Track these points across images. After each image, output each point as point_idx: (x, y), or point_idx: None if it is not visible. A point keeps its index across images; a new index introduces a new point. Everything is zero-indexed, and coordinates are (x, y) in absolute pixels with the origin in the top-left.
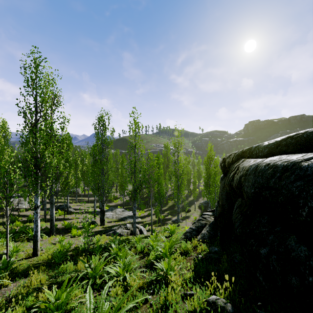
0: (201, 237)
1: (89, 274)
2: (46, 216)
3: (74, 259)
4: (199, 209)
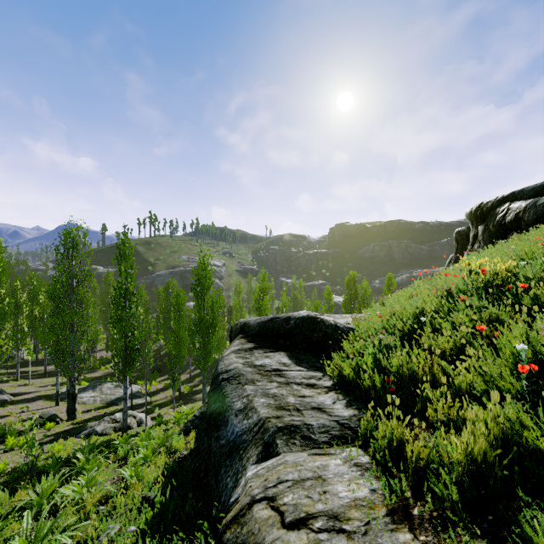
0: None
1: (34, 502)
2: None
3: (10, 488)
4: None
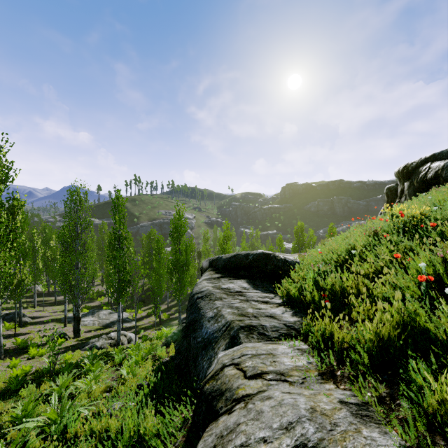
0: None
1: (55, 391)
2: None
3: (35, 383)
4: None
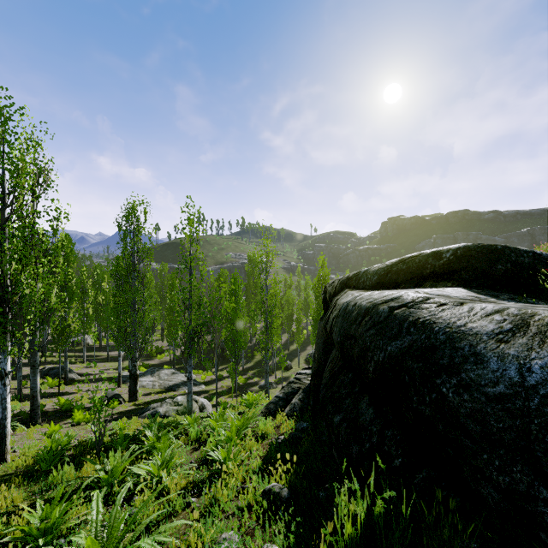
0: (290, 409)
1: (102, 480)
2: (22, 390)
3: (76, 462)
4: (307, 364)
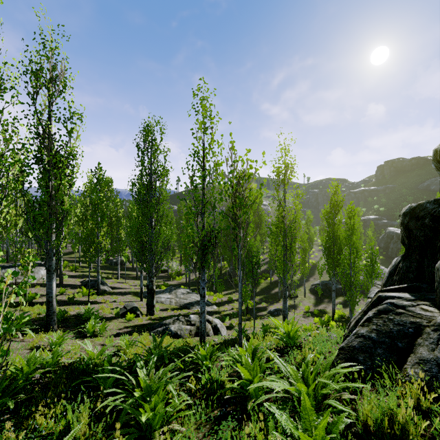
0: (431, 376)
1: None
2: (61, 296)
3: (36, 404)
4: (312, 294)
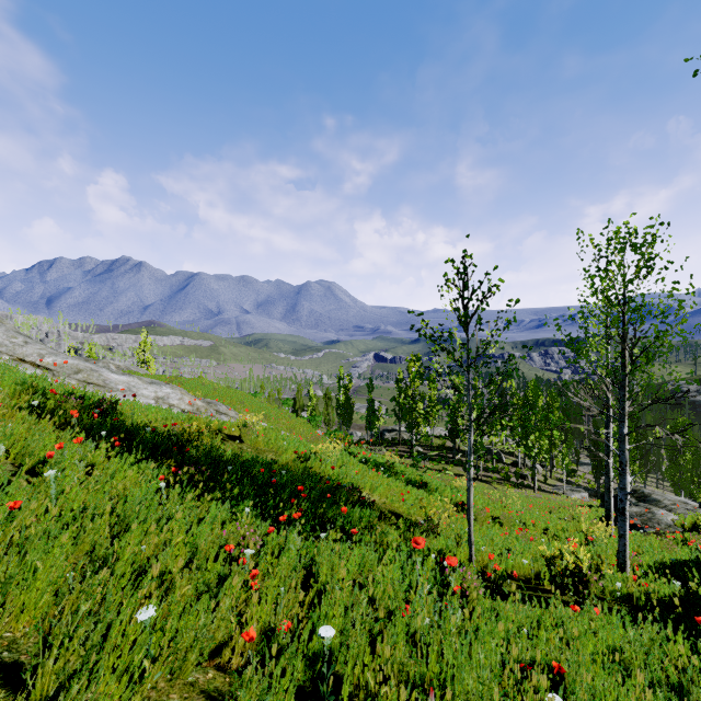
0: None
1: None
2: None
3: None
4: None
